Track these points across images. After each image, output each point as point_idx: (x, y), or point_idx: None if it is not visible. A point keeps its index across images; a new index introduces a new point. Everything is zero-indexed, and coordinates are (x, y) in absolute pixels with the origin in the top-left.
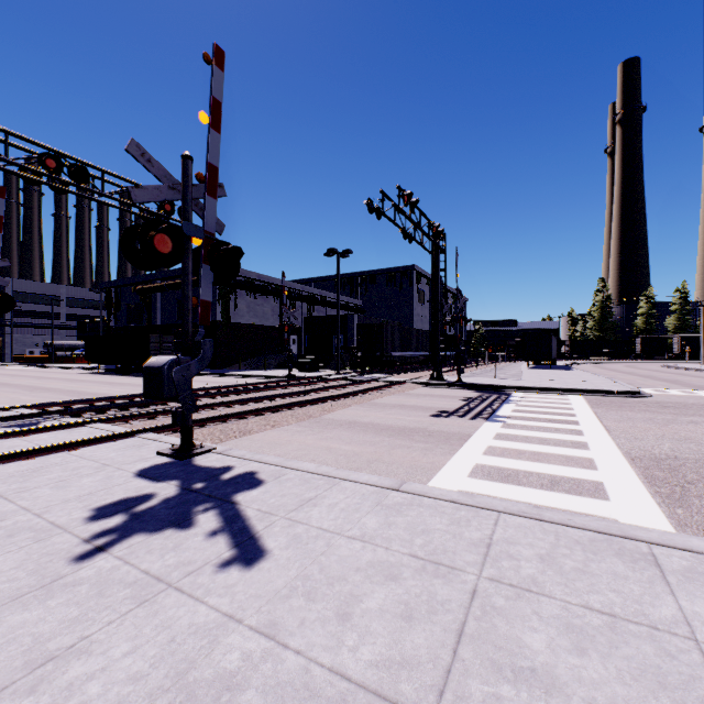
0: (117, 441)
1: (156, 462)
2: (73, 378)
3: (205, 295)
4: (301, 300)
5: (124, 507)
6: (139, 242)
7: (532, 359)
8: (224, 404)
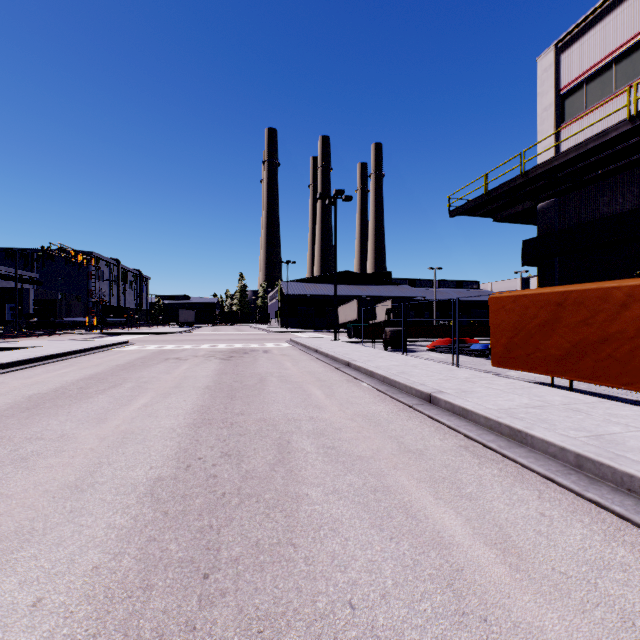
0: None
1: None
2: None
3: None
4: None
5: None
6: None
7: (169, 322)
8: None
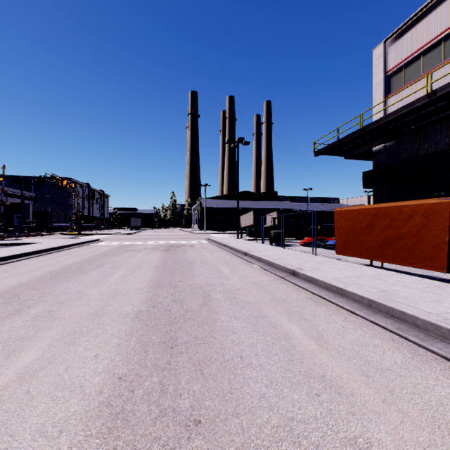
0: None
1: None
2: None
3: (2, 211)
4: None
5: (2, 241)
6: None
7: (124, 226)
8: None
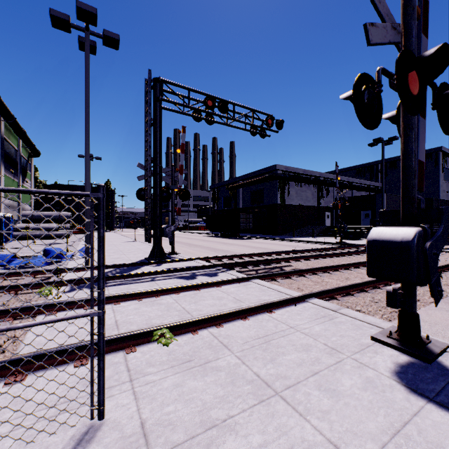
0: (296, 305)
1: (393, 358)
2: (203, 239)
3: (420, 154)
4: (334, 186)
5: None
6: (396, 79)
7: None
8: (332, 268)
